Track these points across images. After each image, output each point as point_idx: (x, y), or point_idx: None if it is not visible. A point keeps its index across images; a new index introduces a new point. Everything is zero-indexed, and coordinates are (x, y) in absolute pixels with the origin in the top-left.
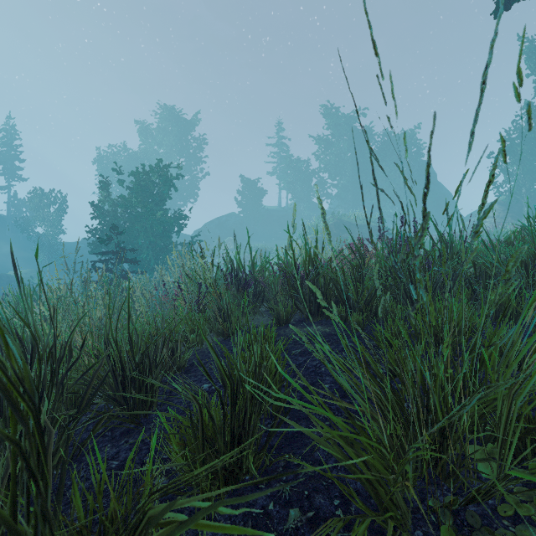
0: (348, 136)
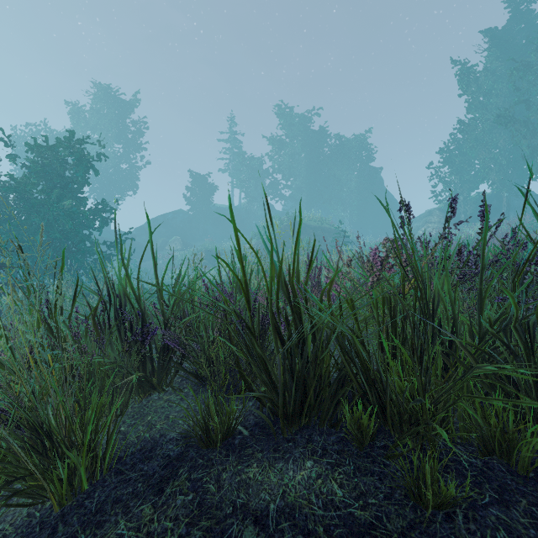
0: (302, 136)
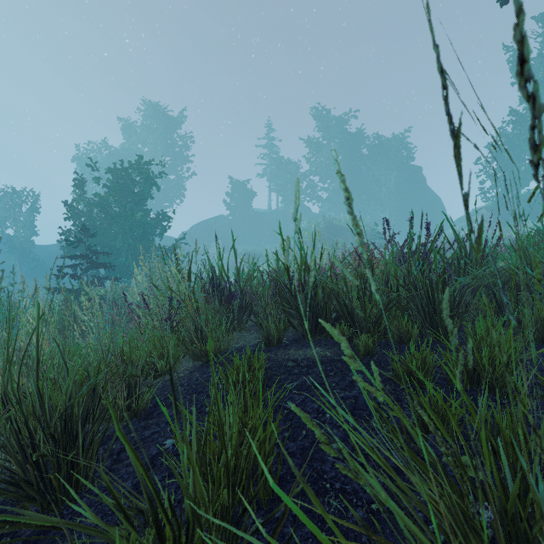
0: (339, 138)
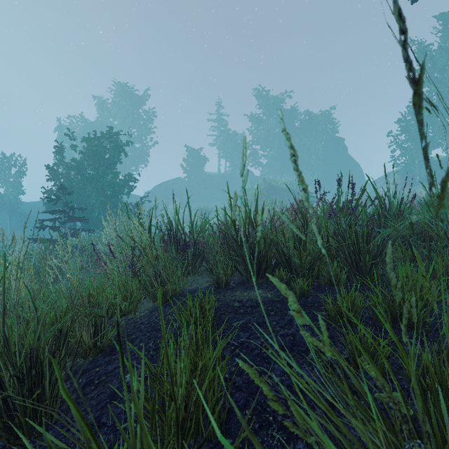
0: (277, 114)
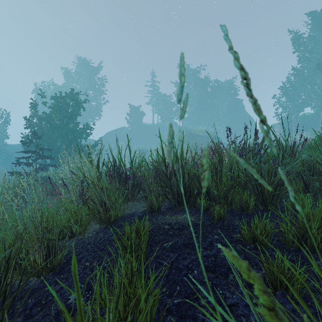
0: (194, 82)
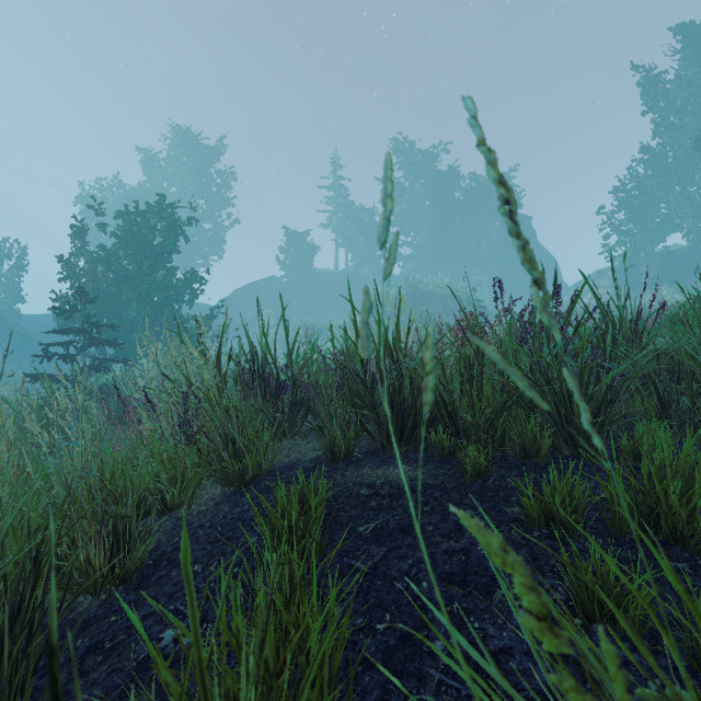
0: (426, 178)
